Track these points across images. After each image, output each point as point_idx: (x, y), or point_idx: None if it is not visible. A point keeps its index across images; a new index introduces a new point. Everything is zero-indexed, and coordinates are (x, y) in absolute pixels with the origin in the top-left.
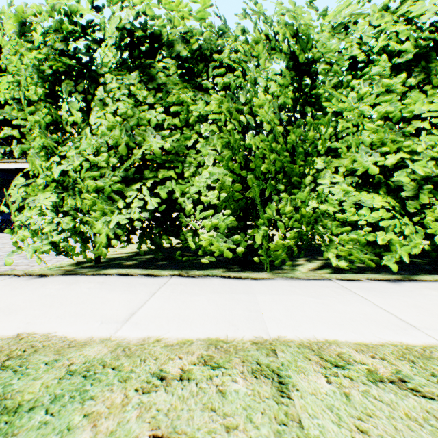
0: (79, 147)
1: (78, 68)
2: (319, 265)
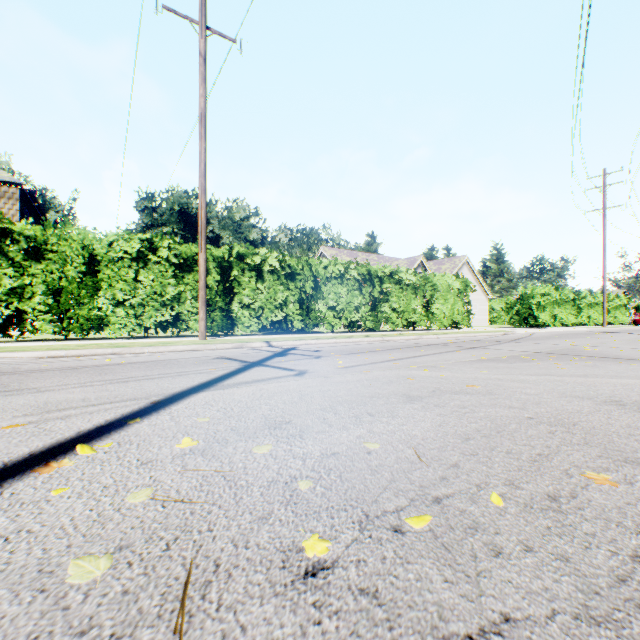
0: None
1: None
2: None
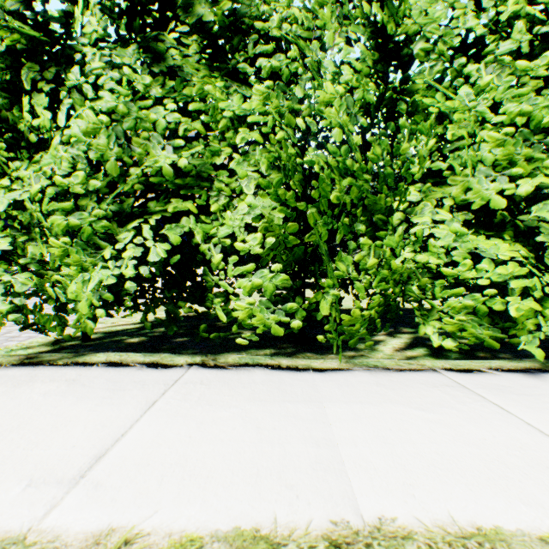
0: (38, 161)
1: (45, 42)
2: (407, 341)
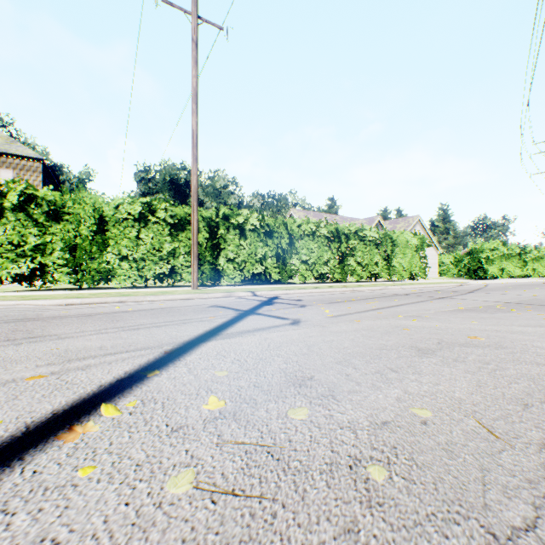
0: None
1: None
2: None
